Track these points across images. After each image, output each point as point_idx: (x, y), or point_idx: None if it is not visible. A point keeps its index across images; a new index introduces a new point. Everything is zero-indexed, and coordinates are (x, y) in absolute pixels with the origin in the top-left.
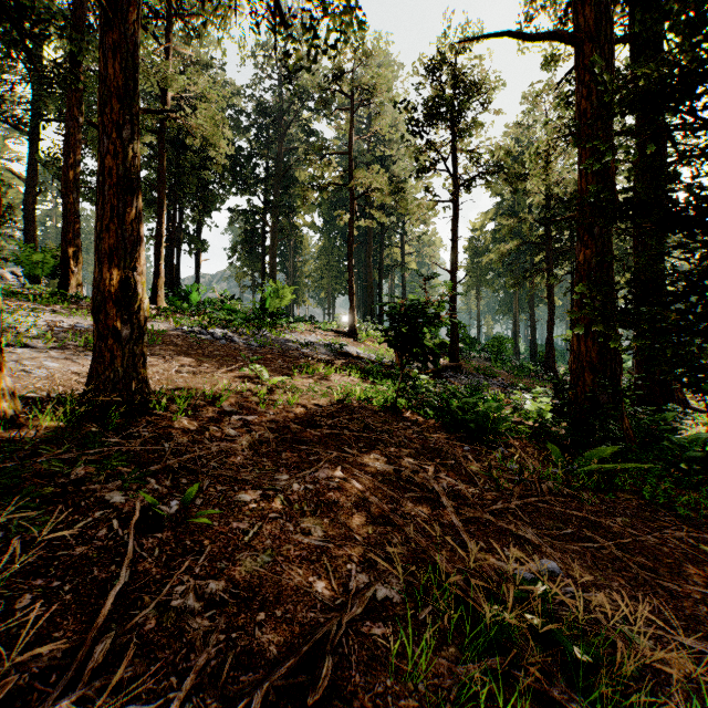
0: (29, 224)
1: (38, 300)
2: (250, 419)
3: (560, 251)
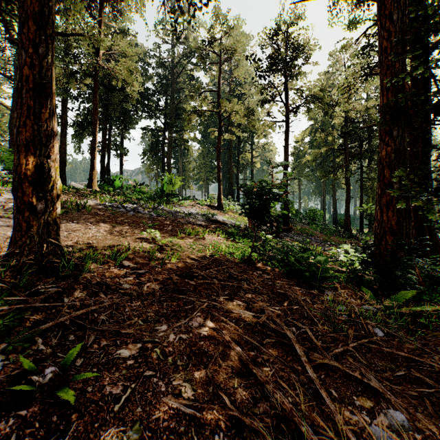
0: (12, 137)
1: (5, 184)
2: (142, 273)
3: (354, 154)
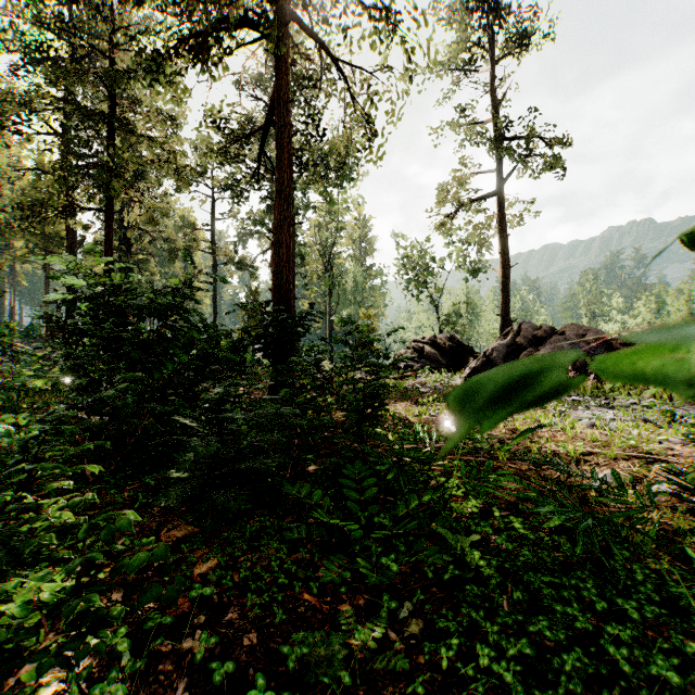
0: None
1: None
2: None
3: None
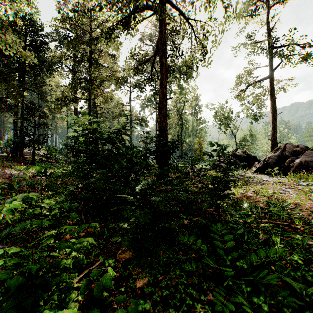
0: None
1: None
2: None
3: None
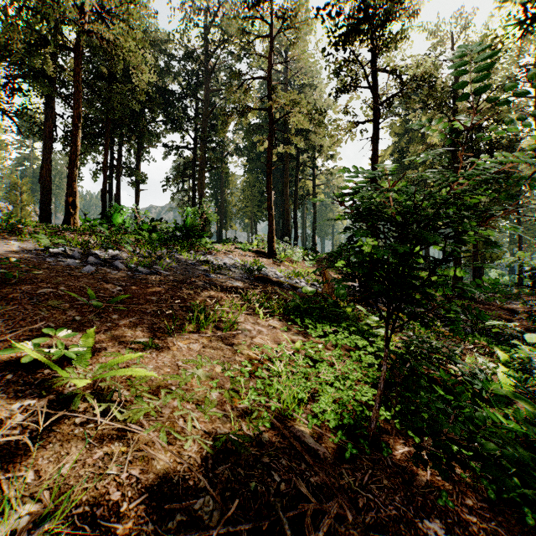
0: None
1: None
2: None
3: None
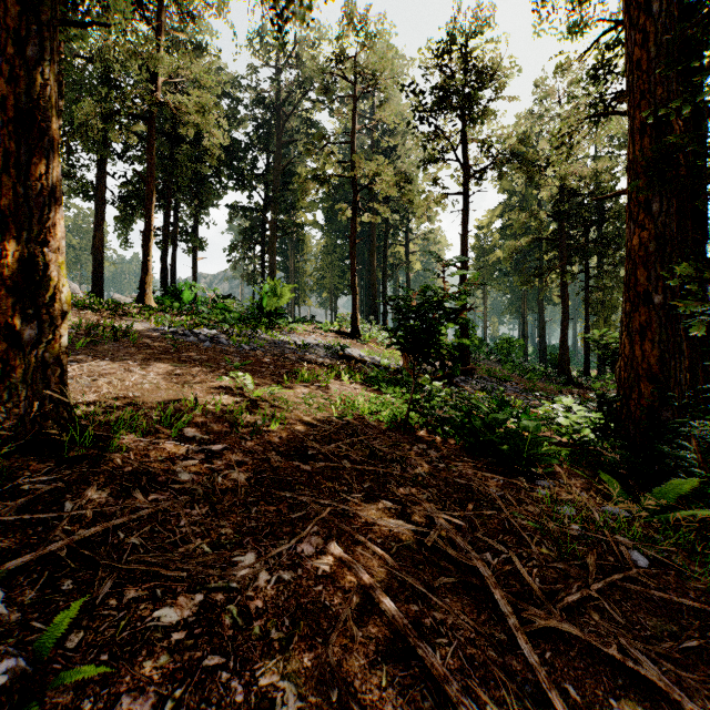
0: None
1: None
2: (216, 450)
3: (574, 247)
